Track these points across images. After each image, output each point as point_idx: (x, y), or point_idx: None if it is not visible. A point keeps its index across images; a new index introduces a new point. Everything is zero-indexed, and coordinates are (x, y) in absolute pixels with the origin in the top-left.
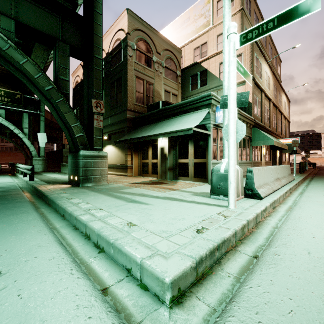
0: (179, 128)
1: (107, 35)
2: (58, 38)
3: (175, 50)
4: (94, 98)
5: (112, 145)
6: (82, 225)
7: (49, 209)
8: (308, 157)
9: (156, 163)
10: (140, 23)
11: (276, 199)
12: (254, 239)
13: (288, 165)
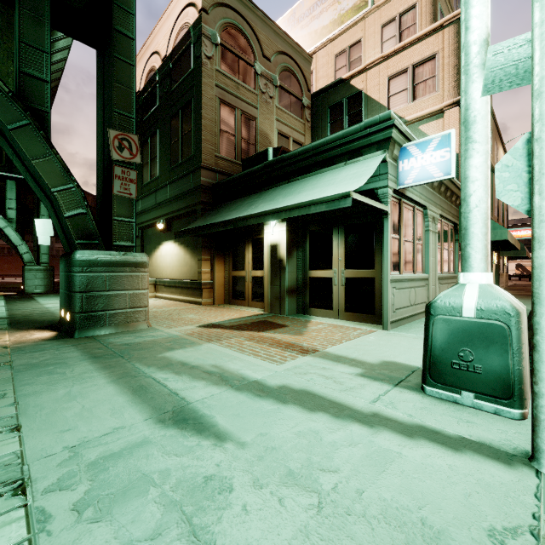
0: (316, 196)
1: (164, 21)
2: None
3: (300, 56)
4: (115, 129)
5: (174, 240)
6: None
7: None
8: None
9: (260, 279)
10: None
11: None
12: None
13: None
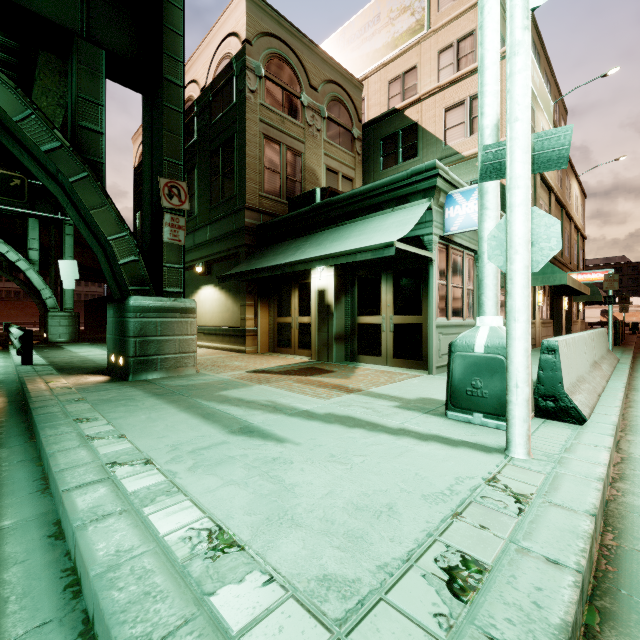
0: (362, 244)
1: (203, 48)
2: (80, 33)
3: (350, 84)
4: (164, 177)
5: (214, 284)
6: (69, 530)
7: (25, 450)
8: (625, 311)
9: (307, 325)
10: (274, 21)
11: (617, 422)
12: (637, 594)
13: (605, 330)
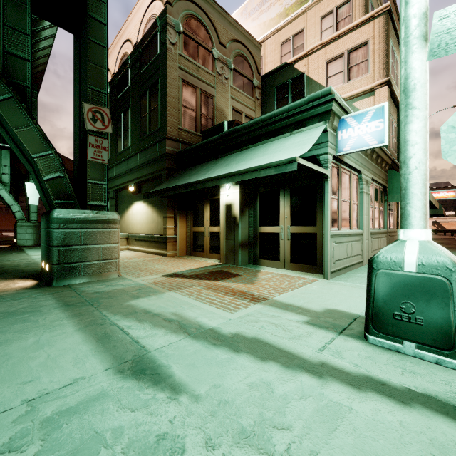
0: (265, 162)
1: (135, 13)
2: None
3: (251, 44)
4: (89, 103)
5: (143, 201)
6: None
7: None
8: None
9: (217, 234)
10: None
11: None
12: None
13: None
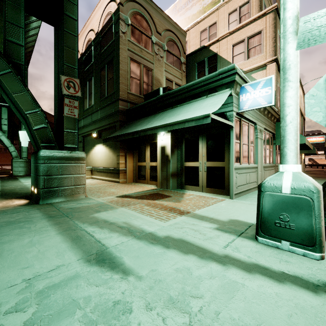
0: (188, 117)
1: (96, 10)
2: None
3: (179, 32)
4: (65, 75)
5: (102, 144)
6: None
7: None
8: None
9: (155, 167)
10: None
11: None
12: None
13: None
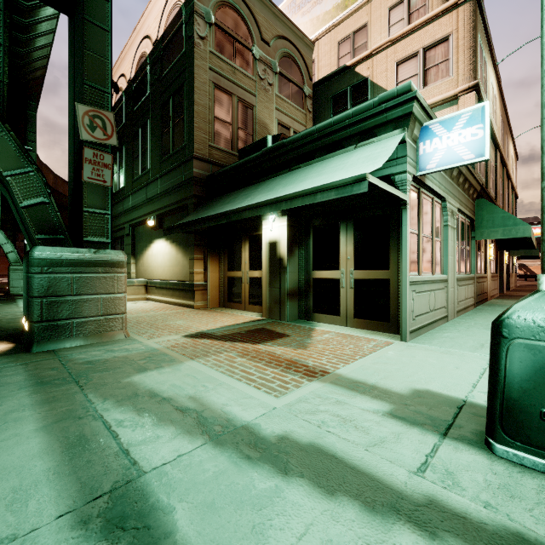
0: (322, 183)
1: (155, 2)
2: None
3: (301, 42)
4: (85, 104)
5: (165, 238)
6: None
7: None
8: None
9: (258, 280)
10: None
11: None
12: None
13: None
